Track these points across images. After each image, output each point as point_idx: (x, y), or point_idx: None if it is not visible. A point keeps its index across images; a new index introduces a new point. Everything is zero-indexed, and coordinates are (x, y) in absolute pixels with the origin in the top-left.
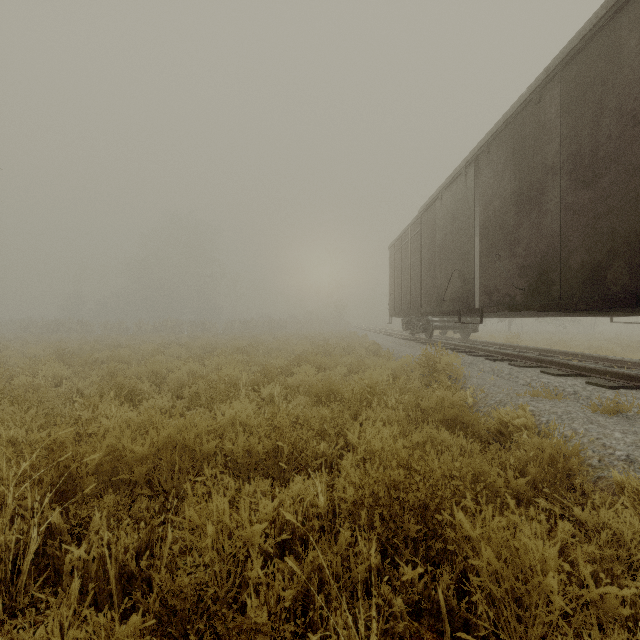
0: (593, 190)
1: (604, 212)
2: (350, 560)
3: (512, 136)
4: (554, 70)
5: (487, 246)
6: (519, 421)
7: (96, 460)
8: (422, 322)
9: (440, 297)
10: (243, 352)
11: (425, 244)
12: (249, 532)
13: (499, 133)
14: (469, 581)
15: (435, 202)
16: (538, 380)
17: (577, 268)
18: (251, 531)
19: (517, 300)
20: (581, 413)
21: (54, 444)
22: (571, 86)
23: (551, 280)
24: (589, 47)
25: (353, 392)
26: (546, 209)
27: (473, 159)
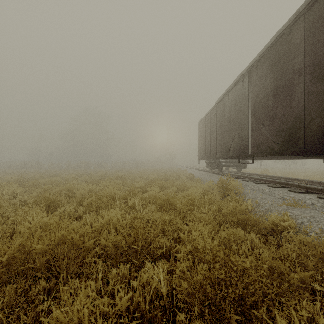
0: None
1: None
2: None
3: (272, 56)
4: (300, 13)
5: (256, 119)
6: (286, 223)
7: (5, 257)
8: (216, 162)
9: (227, 149)
10: (120, 179)
11: (218, 120)
12: None
13: (263, 55)
14: None
15: (224, 97)
16: (287, 195)
17: (315, 129)
18: None
19: (275, 149)
20: (321, 217)
21: None
22: (311, 21)
23: (298, 137)
24: None
25: (181, 203)
26: (294, 96)
27: (247, 71)
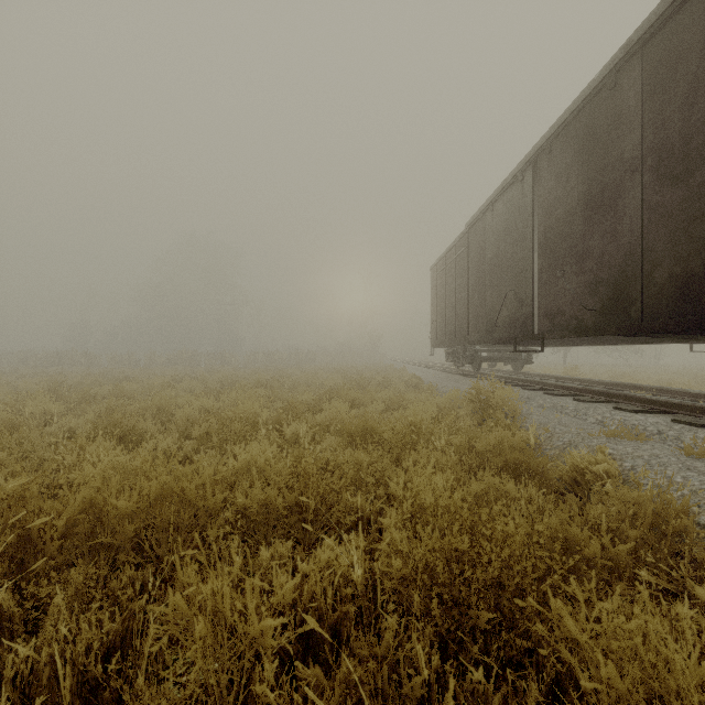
0: (685, 187)
1: (700, 212)
2: (401, 670)
3: (580, 130)
4: (634, 46)
5: (549, 261)
6: (599, 467)
7: (63, 520)
8: (469, 352)
9: (491, 323)
10: (265, 386)
11: (473, 263)
12: (257, 630)
13: (564, 128)
14: (564, 693)
15: (485, 214)
16: (612, 417)
17: (664, 282)
18: (260, 628)
19: (586, 323)
20: (673, 457)
21: (12, 498)
22: (656, 64)
23: (630, 298)
24: (680, 14)
25: (393, 432)
26: (623, 213)
27: (531, 161)
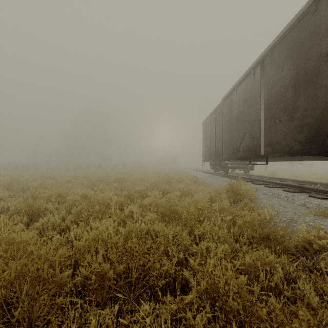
0: None
1: None
2: None
3: (291, 41)
4: None
5: (270, 115)
6: (323, 241)
7: None
8: (222, 164)
9: (235, 149)
10: (119, 181)
11: (225, 119)
12: None
13: (280, 41)
14: None
15: (232, 93)
16: (310, 202)
17: None
18: None
19: (295, 149)
20: None
21: None
22: None
23: (326, 133)
24: None
25: (187, 212)
26: (321, 84)
27: (260, 62)
